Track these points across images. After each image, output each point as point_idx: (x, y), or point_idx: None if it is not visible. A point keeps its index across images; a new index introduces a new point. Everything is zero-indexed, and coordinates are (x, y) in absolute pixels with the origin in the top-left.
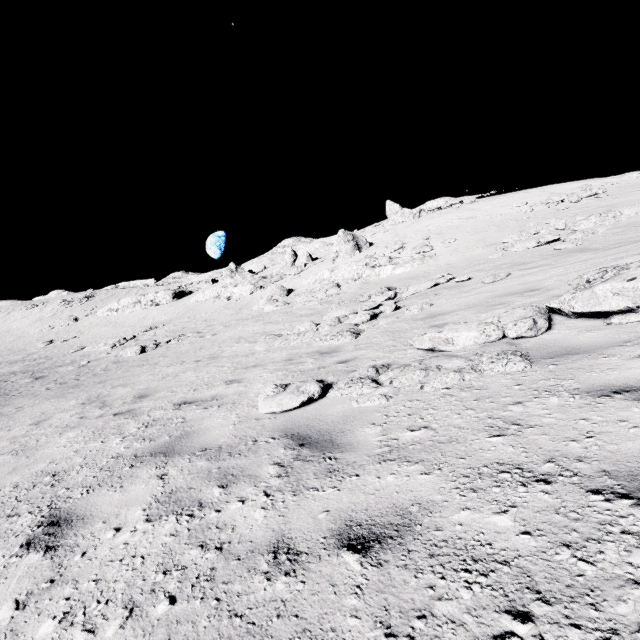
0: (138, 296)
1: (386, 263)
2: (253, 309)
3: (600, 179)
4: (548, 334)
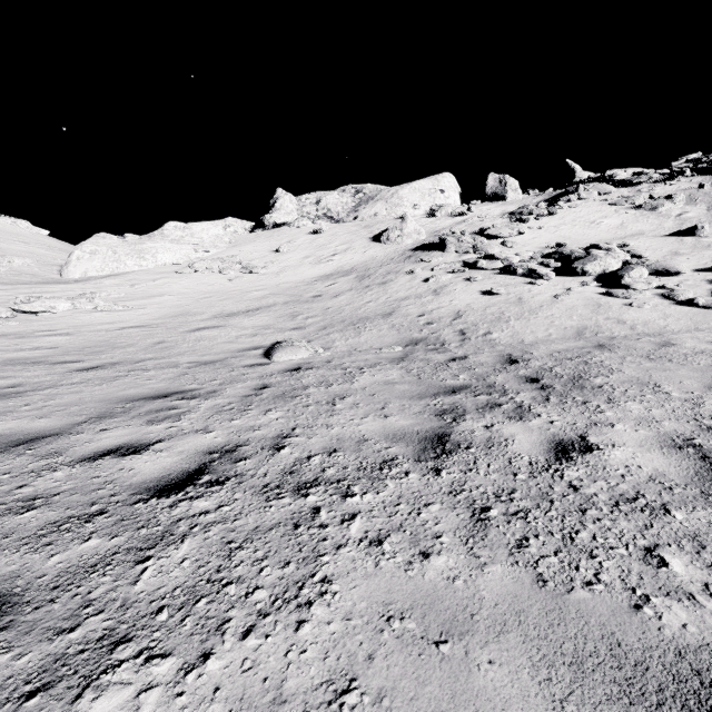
0: None
1: None
2: None
3: None
4: (18, 317)
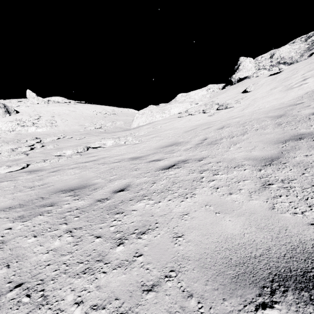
0: None
1: (31, 125)
2: None
3: (118, 108)
4: (87, 151)
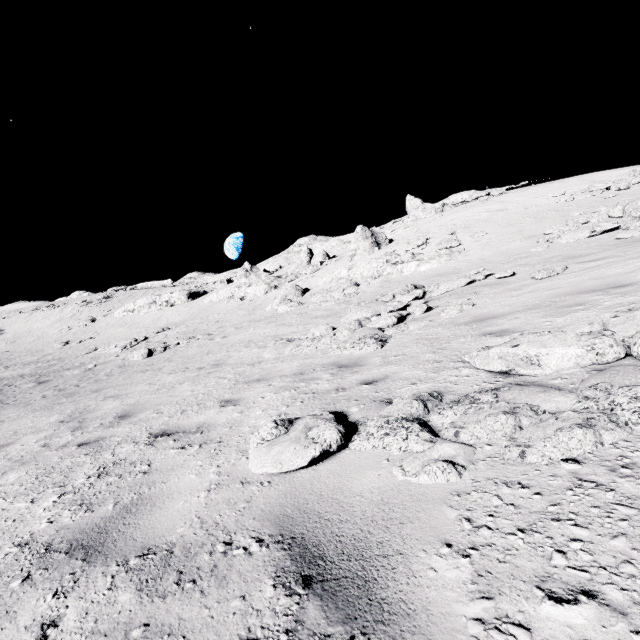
0: (153, 297)
1: (409, 259)
2: (266, 310)
3: None
4: None
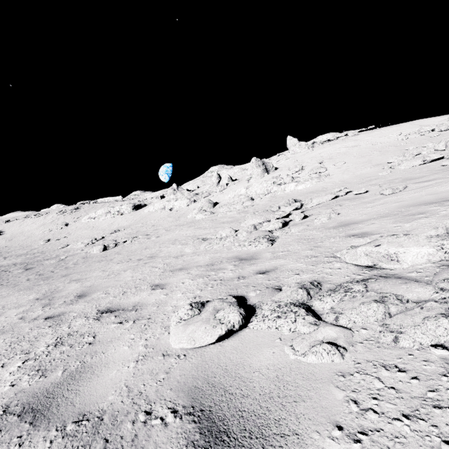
0: (109, 208)
1: (289, 181)
2: (188, 217)
3: None
4: None
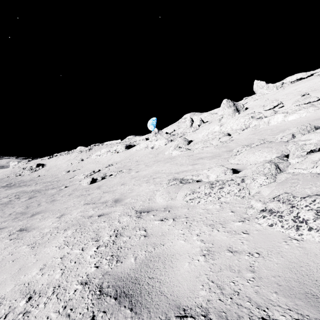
0: (109, 148)
1: (272, 114)
2: (165, 154)
3: None
4: None
